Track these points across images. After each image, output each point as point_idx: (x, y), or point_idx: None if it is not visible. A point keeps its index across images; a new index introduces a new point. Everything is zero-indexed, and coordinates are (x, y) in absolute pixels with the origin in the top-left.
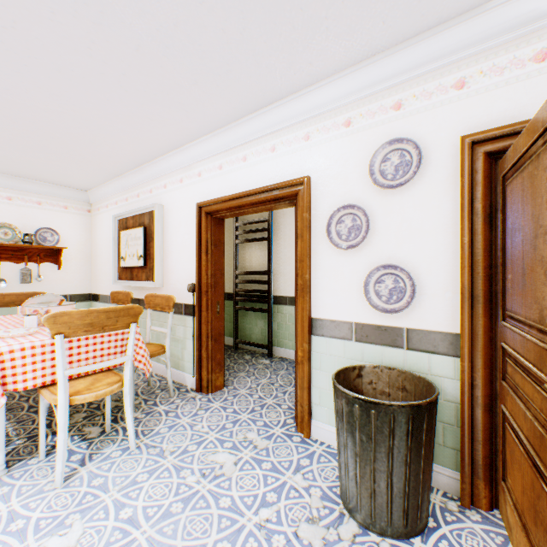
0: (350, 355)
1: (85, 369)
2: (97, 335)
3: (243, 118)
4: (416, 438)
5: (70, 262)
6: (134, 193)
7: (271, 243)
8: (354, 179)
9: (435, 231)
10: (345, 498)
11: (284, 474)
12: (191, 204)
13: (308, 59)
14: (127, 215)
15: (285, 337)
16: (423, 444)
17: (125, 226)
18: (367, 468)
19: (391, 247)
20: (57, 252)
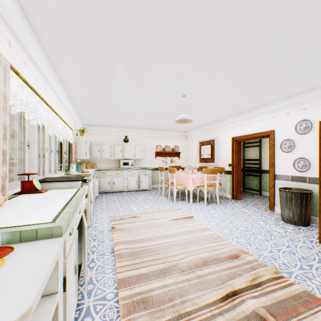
0: (288, 186)
1: (209, 182)
2: (207, 176)
3: (249, 111)
4: (301, 201)
5: (181, 156)
6: (205, 133)
7: (260, 147)
8: (289, 131)
9: (317, 147)
10: (281, 217)
11: (263, 214)
12: (228, 137)
13: (271, 100)
14: (203, 141)
15: (267, 187)
16: (303, 203)
17: (202, 144)
18: (286, 207)
19: (302, 152)
20: (178, 153)
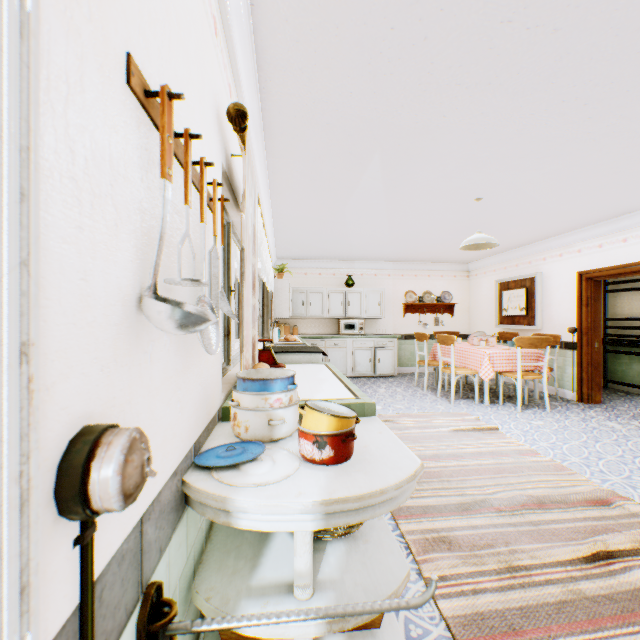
0: None
1: (527, 364)
2: (522, 352)
3: (622, 215)
4: None
5: (456, 313)
6: (512, 264)
7: None
8: None
9: None
10: None
11: None
12: (569, 272)
13: None
14: (507, 280)
15: None
16: None
17: (505, 287)
18: None
19: None
20: (450, 306)
